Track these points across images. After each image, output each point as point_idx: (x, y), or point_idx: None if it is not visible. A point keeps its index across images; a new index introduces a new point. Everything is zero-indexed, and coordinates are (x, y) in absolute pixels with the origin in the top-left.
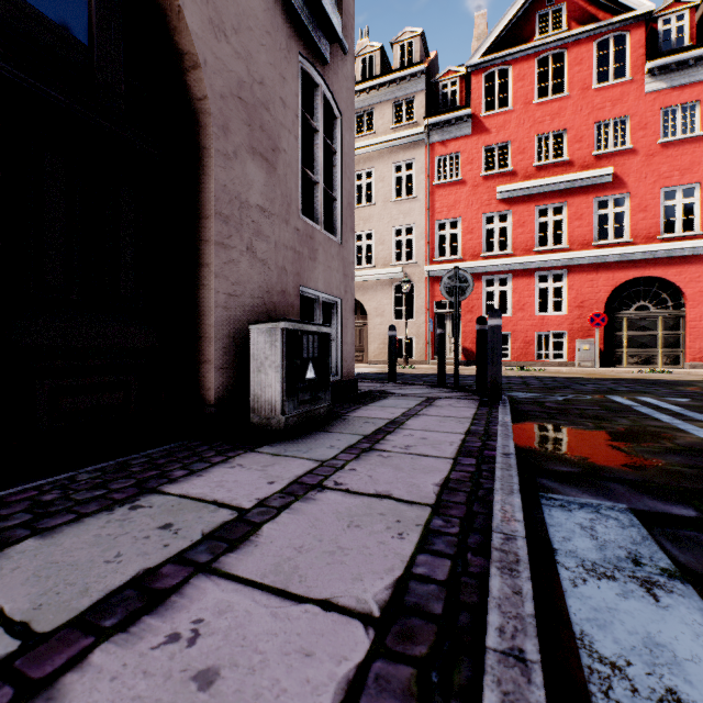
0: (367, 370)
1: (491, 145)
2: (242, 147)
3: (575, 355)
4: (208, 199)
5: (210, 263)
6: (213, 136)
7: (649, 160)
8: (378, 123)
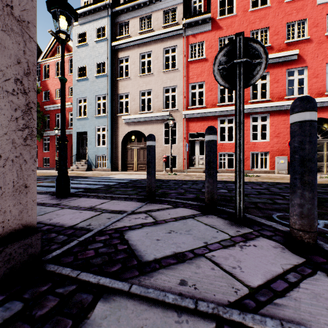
0: (145, 177)
1: (223, 37)
2: None
3: (274, 166)
4: None
5: None
6: None
7: (319, 46)
8: (154, 23)
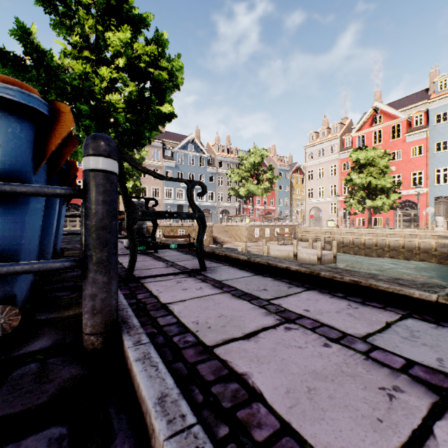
0: None
1: None
2: None
3: None
4: None
5: None
6: None
7: None
8: None
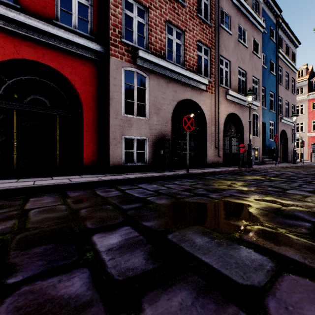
0: None
1: None
2: (289, 141)
3: None
4: (287, 146)
5: (287, 150)
6: (288, 141)
7: None
8: None
